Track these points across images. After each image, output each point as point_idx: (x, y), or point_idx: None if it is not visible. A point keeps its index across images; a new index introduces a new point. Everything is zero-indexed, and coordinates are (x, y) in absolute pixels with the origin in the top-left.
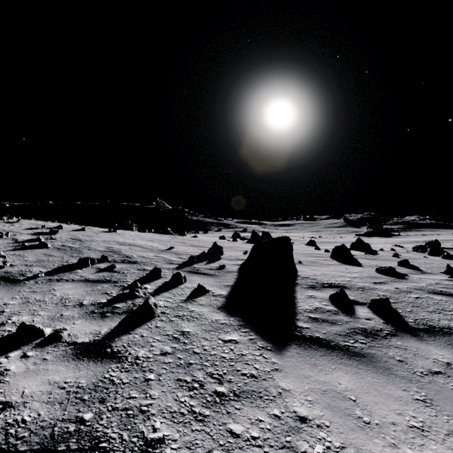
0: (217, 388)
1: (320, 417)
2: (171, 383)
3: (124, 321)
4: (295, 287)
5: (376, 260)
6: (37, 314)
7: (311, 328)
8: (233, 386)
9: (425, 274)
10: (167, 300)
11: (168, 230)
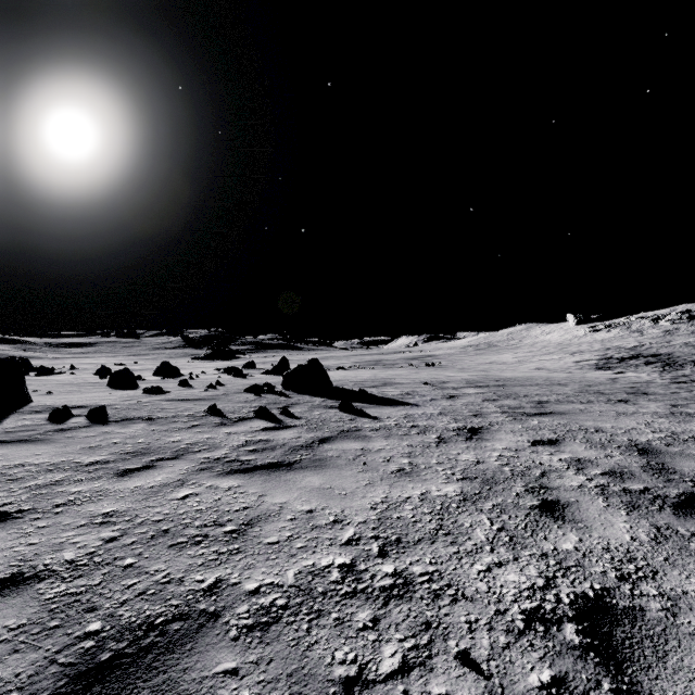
0: None
1: None
2: None
3: None
4: (11, 414)
5: (165, 383)
6: None
7: None
8: None
9: (189, 390)
10: None
11: None
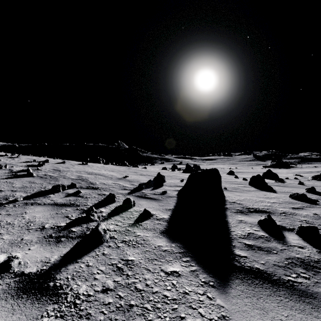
0: None
1: None
2: None
3: (75, 247)
4: (225, 211)
5: (286, 187)
6: (0, 238)
7: (248, 257)
8: None
9: None
10: (117, 224)
11: (125, 163)
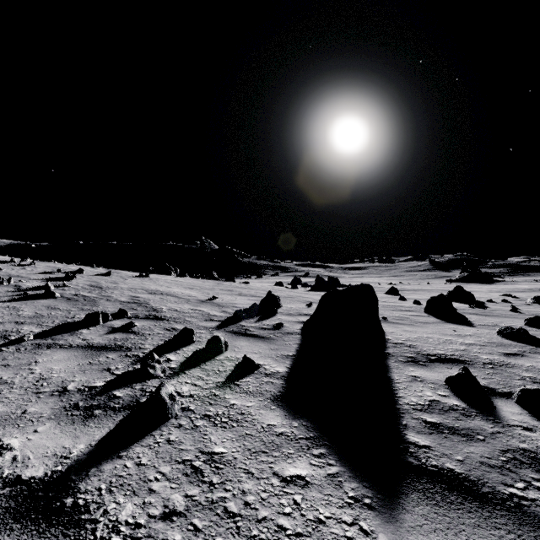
0: None
1: None
2: None
3: (117, 427)
4: (387, 360)
5: (490, 316)
6: None
7: (433, 448)
8: None
9: None
10: (195, 383)
11: (213, 274)
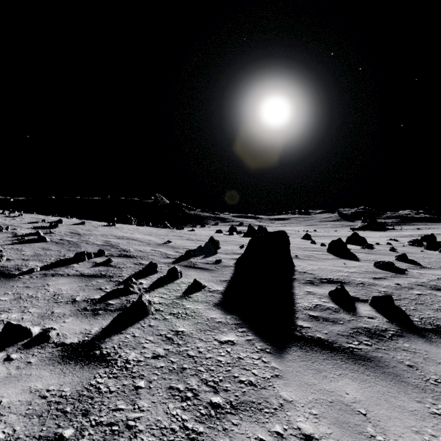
0: (212, 398)
1: (328, 435)
2: (162, 392)
3: (116, 319)
4: (293, 282)
5: (373, 254)
6: (27, 311)
7: (311, 328)
8: (229, 396)
9: (424, 269)
10: (162, 296)
11: (166, 224)
